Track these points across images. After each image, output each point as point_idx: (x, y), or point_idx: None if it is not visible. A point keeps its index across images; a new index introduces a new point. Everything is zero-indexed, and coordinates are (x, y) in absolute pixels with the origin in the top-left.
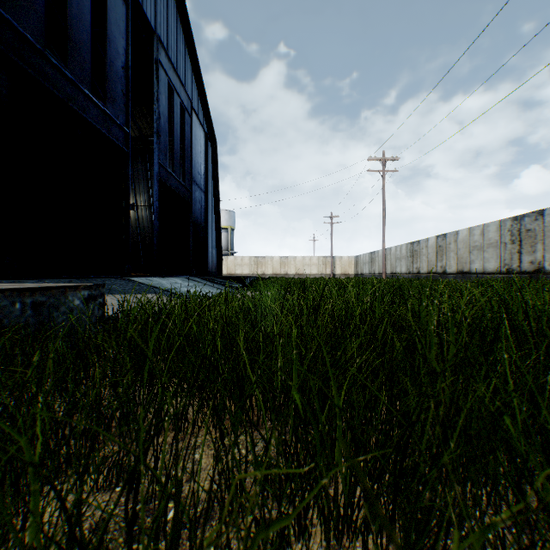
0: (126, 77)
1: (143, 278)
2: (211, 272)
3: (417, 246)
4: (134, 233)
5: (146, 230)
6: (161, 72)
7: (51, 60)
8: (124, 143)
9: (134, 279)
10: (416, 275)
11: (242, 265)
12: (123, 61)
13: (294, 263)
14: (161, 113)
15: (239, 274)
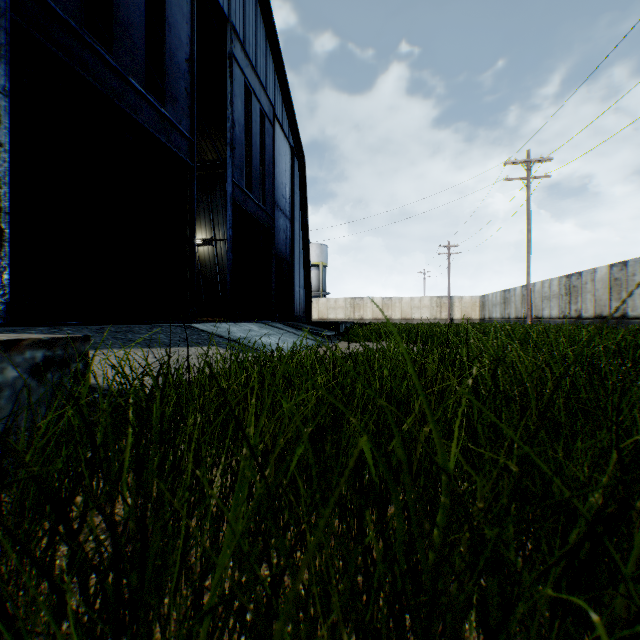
0: (191, 73)
1: (208, 324)
2: (299, 317)
3: (576, 280)
4: (212, 272)
5: (225, 268)
6: (236, 70)
7: (90, 43)
8: (188, 154)
9: (195, 326)
10: (574, 320)
11: (336, 308)
12: (187, 52)
13: (399, 305)
14: (235, 119)
15: (332, 319)
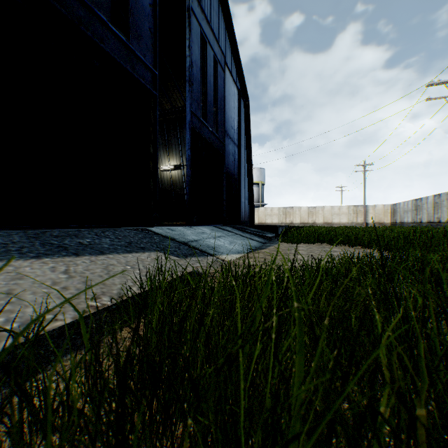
0: (154, 16)
1: (165, 228)
2: (244, 221)
3: None
4: (181, 189)
5: None
6: (194, 21)
7: None
8: (151, 84)
9: (151, 229)
10: None
11: (272, 215)
12: None
13: (322, 212)
14: (193, 61)
15: (269, 223)
